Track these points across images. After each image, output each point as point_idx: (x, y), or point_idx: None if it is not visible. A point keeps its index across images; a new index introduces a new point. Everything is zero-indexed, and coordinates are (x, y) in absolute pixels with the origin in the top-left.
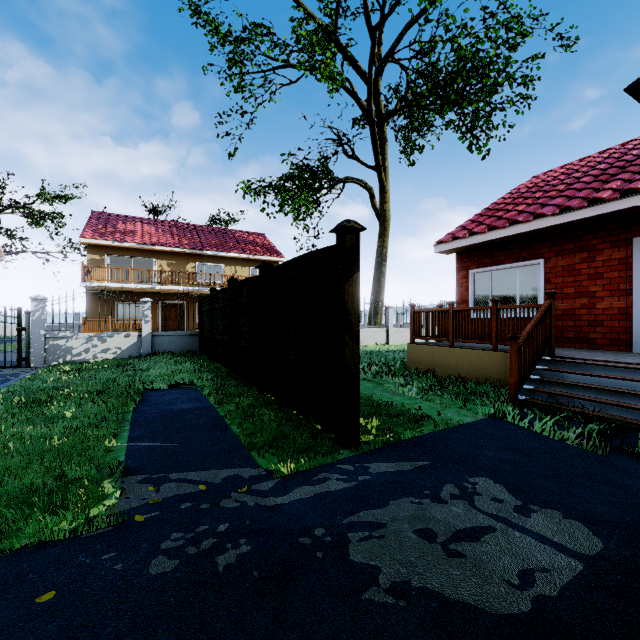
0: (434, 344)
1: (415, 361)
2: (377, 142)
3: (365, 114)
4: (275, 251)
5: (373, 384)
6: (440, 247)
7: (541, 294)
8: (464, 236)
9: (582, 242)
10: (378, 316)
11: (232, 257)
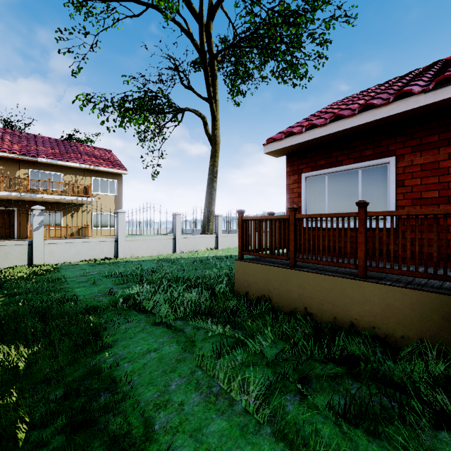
0: (269, 262)
1: (245, 283)
2: (209, 75)
3: (199, 53)
4: (119, 164)
5: (178, 346)
6: (271, 146)
7: (392, 199)
8: (299, 131)
9: (450, 132)
10: (210, 223)
11: (72, 167)
